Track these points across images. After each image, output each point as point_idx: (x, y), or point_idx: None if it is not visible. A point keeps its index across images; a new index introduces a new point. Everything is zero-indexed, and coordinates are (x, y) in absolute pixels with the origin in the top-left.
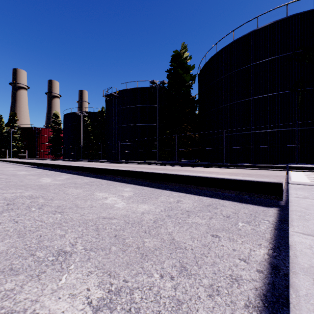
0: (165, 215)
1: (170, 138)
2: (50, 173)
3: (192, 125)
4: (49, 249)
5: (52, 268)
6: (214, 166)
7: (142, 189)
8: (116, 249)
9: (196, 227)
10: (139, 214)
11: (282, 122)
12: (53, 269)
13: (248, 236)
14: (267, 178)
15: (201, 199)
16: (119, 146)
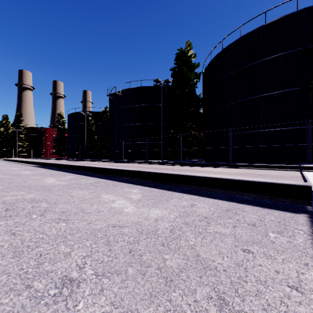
0: (181, 222)
1: (175, 137)
2: (55, 173)
3: (197, 124)
4: (50, 277)
5: (54, 310)
6: (221, 166)
7: (150, 191)
8: (133, 272)
9: (221, 238)
10: (152, 221)
11: (292, 121)
12: (55, 311)
13: (286, 251)
14: (282, 179)
15: (217, 203)
16: (123, 145)
